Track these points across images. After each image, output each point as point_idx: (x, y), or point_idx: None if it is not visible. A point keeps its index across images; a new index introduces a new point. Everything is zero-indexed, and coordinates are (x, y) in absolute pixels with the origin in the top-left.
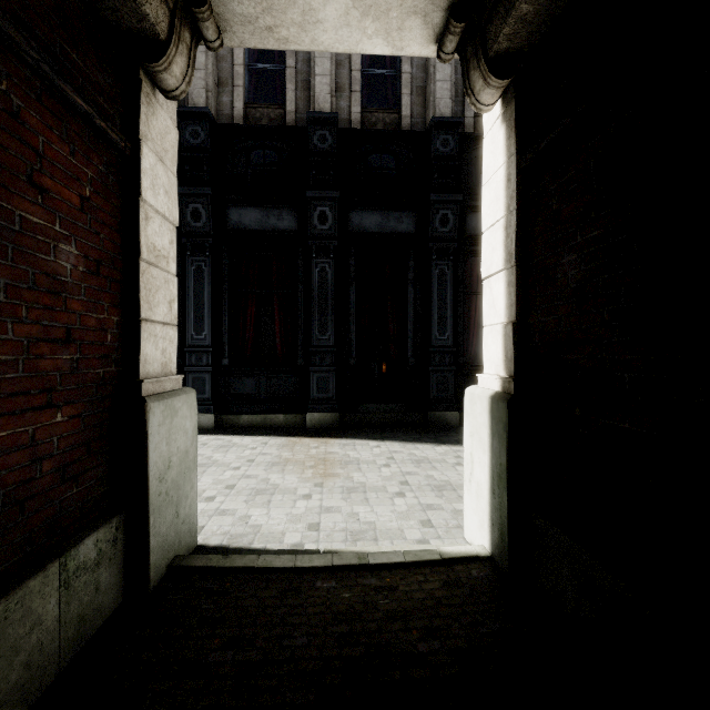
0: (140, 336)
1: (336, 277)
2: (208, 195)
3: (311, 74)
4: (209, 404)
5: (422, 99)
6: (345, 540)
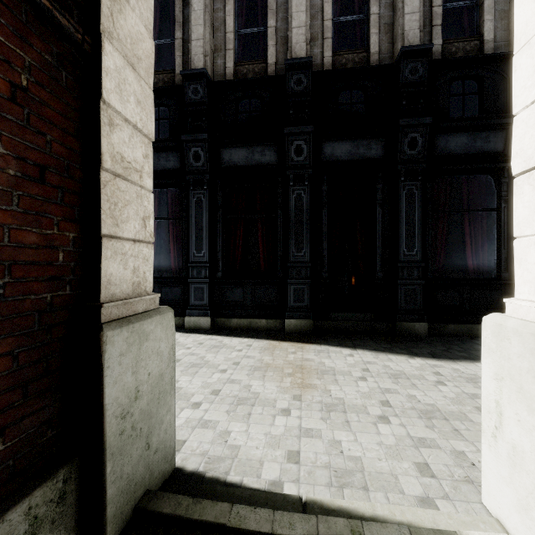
0: (100, 254)
1: (310, 202)
2: (205, 140)
3: (288, 28)
4: (206, 309)
5: (389, 35)
6: (329, 484)
